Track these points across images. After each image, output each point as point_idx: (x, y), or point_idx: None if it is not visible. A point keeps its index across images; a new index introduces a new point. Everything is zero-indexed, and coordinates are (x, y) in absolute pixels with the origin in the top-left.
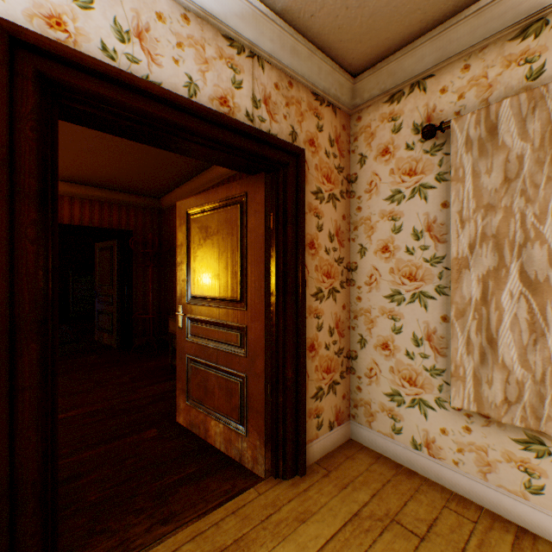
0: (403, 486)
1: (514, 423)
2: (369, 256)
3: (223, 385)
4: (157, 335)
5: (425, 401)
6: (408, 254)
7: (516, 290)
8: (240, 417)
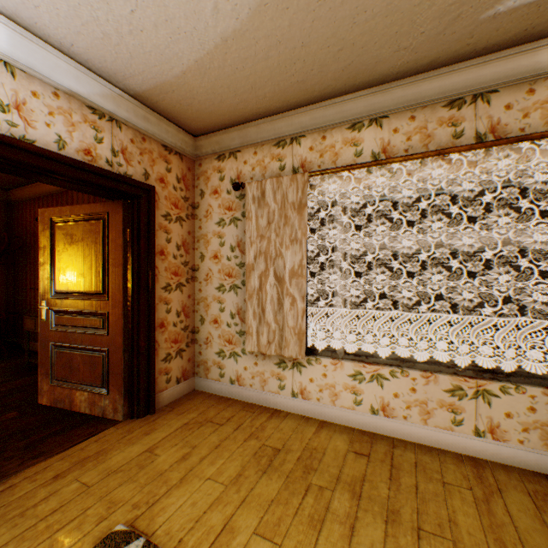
0: (221, 406)
1: (272, 353)
2: (207, 261)
3: (89, 361)
4: (4, 339)
5: (237, 352)
6: (228, 260)
7: (273, 282)
8: (103, 382)
